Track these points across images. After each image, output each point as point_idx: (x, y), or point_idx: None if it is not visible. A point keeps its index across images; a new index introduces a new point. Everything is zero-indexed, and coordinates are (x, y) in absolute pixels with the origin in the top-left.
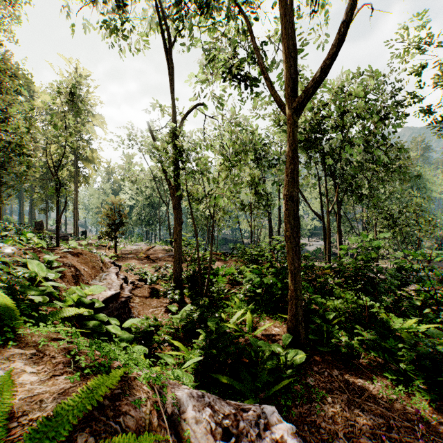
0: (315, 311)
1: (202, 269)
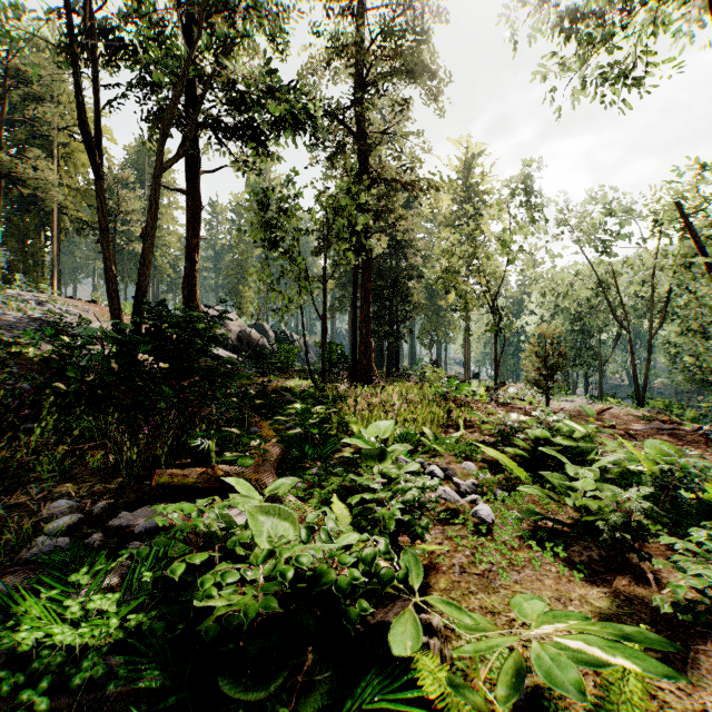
0: None
1: None
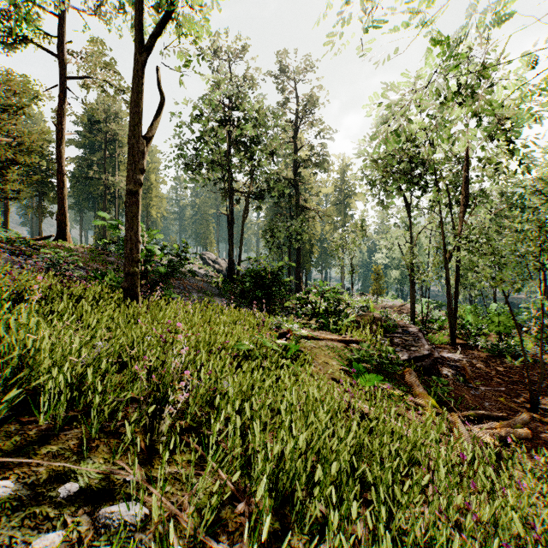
0: (473, 335)
1: (426, 315)
